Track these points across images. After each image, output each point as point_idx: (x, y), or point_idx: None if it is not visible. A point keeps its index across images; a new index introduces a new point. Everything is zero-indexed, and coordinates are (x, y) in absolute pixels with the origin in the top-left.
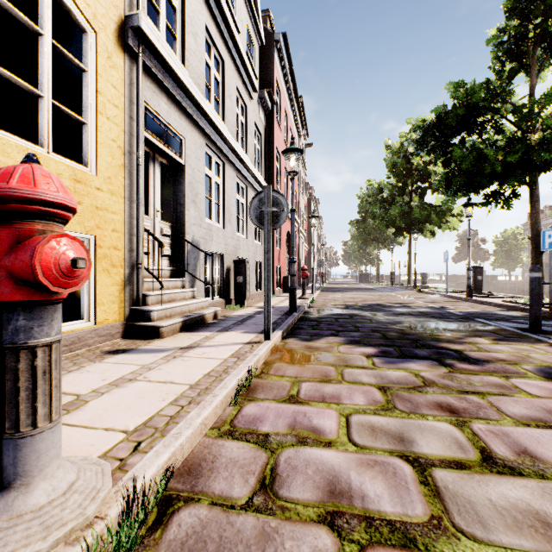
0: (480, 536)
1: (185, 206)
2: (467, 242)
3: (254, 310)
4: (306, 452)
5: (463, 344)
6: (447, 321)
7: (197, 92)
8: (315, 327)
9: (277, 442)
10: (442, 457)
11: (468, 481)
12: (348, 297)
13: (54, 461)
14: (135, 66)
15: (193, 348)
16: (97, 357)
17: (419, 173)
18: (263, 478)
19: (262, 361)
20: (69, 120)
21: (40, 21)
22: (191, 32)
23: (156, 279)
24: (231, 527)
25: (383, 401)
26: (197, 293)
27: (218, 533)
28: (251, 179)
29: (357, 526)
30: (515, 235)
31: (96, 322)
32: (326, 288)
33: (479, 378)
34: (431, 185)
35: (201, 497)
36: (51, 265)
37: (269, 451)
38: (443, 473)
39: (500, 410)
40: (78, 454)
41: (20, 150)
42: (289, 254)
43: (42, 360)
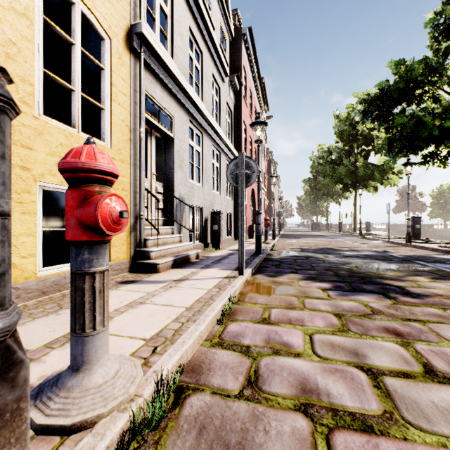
0: (425, 428)
1: (173, 170)
2: (405, 196)
3: (227, 252)
4: (280, 360)
5: (405, 281)
6: (389, 262)
7: (183, 80)
8: (277, 266)
9: (257, 352)
10: (391, 368)
11: (414, 387)
12: (303, 243)
13: (105, 355)
14: (138, 63)
15: (184, 280)
16: (113, 286)
17: (364, 138)
18: (249, 377)
19: (238, 292)
20: (89, 106)
21: (72, 34)
22: (179, 33)
23: (153, 227)
24: (229, 409)
25: (339, 324)
26: (183, 238)
27: (220, 413)
28: (223, 147)
29: (325, 414)
30: (449, 190)
31: (110, 259)
32: (283, 235)
33: (419, 309)
34: (374, 148)
35: (204, 388)
36: (107, 215)
37: (251, 358)
38: (392, 380)
39: (439, 334)
40: (114, 353)
41: (60, 131)
42: (253, 207)
43: (99, 283)
